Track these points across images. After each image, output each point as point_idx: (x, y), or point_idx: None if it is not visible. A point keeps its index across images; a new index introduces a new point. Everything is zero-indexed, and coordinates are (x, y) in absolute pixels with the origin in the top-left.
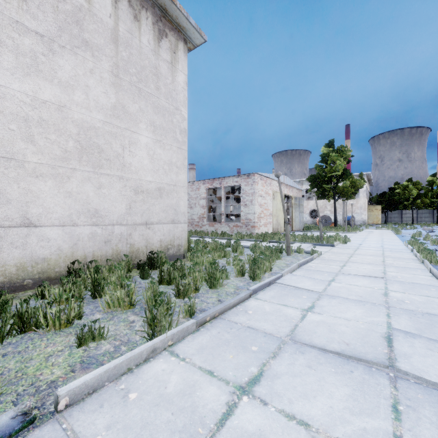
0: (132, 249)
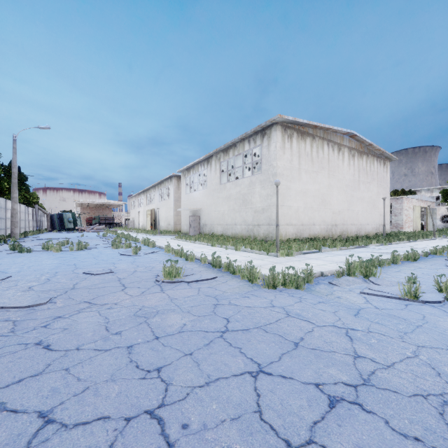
0: (379, 232)
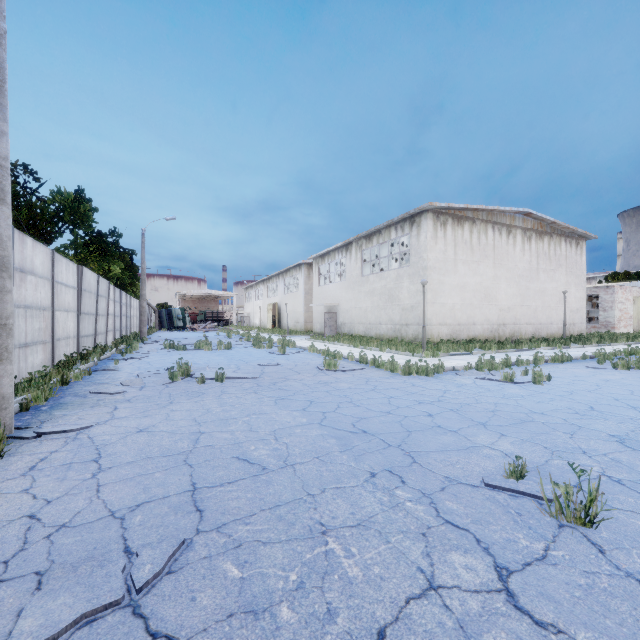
0: (569, 333)
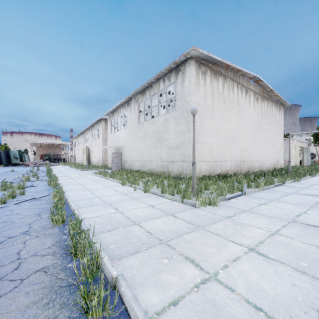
0: (276, 167)
